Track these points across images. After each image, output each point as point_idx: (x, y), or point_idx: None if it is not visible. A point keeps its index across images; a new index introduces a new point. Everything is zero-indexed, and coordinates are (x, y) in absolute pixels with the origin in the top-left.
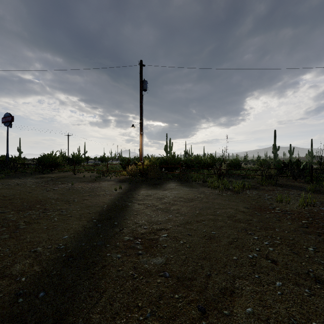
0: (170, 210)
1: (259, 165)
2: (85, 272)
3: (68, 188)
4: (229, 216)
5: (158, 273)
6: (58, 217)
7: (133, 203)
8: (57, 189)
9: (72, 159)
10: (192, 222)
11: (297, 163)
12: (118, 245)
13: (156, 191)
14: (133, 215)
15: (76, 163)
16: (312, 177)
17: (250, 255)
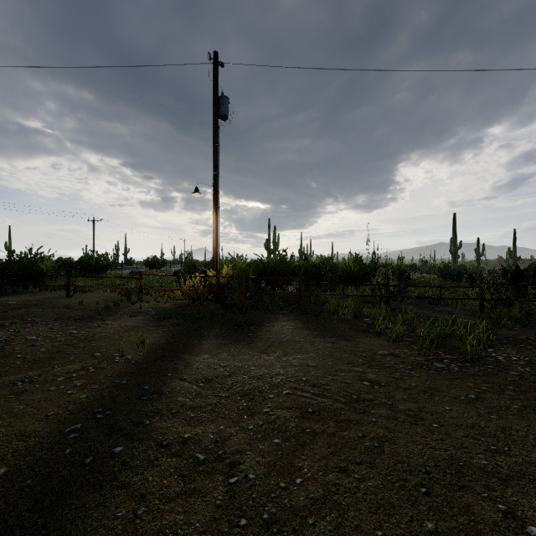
0: (295, 512)
1: (437, 275)
2: None
3: None
4: None
5: None
6: None
7: (138, 442)
8: None
9: (88, 264)
10: None
11: (535, 271)
12: None
13: (242, 353)
14: None
15: (96, 270)
16: None
17: None
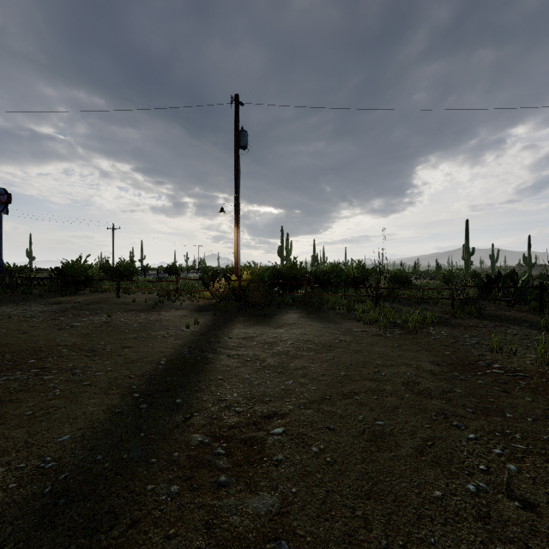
0: (290, 370)
1: (442, 281)
2: (85, 544)
3: (99, 323)
4: (406, 384)
5: (263, 542)
6: (64, 388)
7: (218, 355)
8: (78, 326)
9: (118, 270)
10: (333, 397)
11: (513, 276)
12: (175, 460)
13: (263, 328)
14: (216, 381)
15: (124, 276)
16: (543, 303)
17: (471, 485)
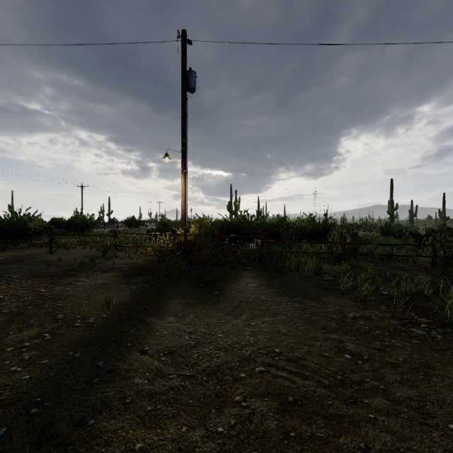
0: None
1: (380, 233)
2: None
3: None
4: None
5: None
6: None
7: None
8: None
9: (75, 223)
10: None
11: None
12: None
13: (209, 315)
14: None
15: (81, 229)
16: None
17: None
